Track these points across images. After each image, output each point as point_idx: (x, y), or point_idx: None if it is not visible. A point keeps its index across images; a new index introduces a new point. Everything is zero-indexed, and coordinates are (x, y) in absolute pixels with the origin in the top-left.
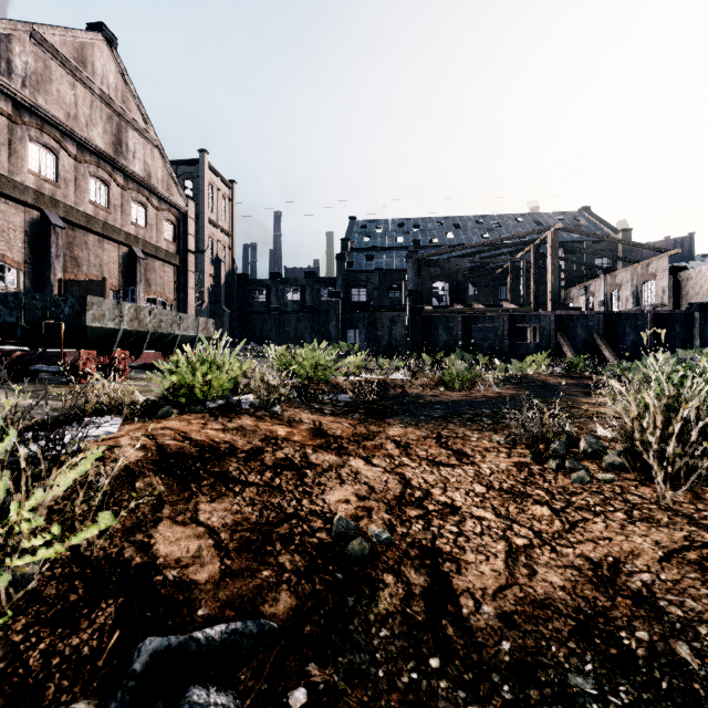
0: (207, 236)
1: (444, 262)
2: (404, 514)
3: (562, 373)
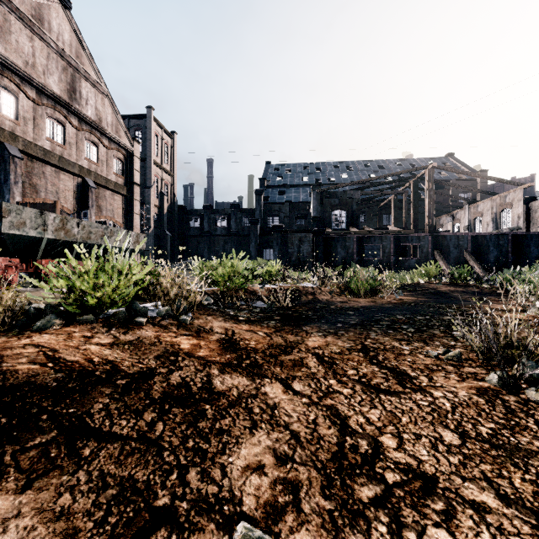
0: (153, 175)
1: (341, 194)
2: (352, 499)
3: (449, 282)
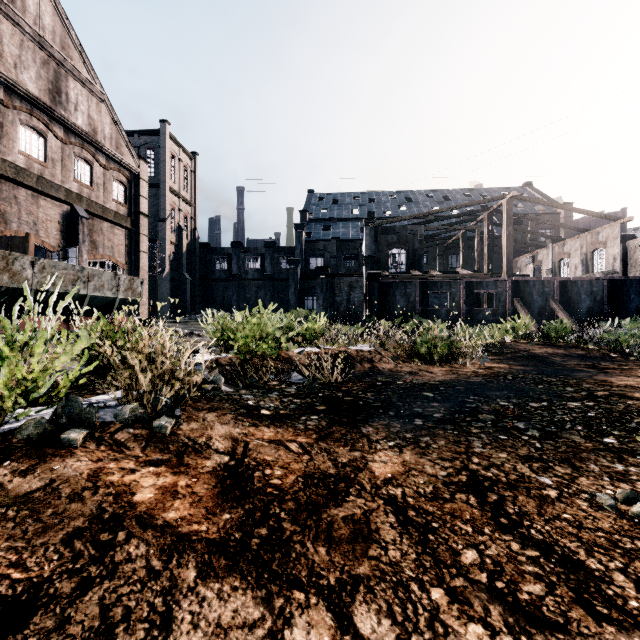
0: (168, 204)
1: (400, 229)
2: None
3: (543, 341)
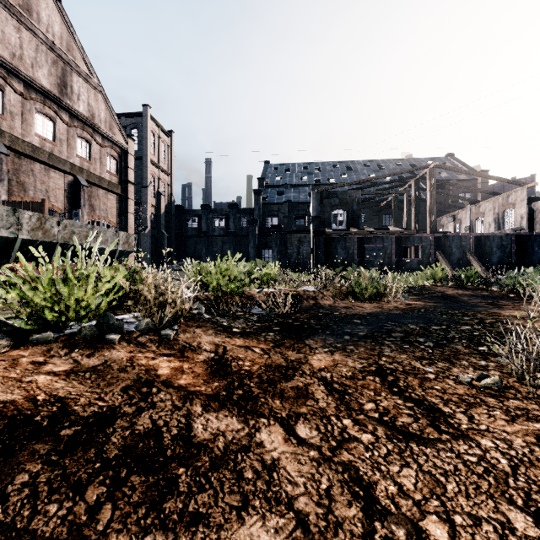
0: (149, 174)
1: (341, 194)
2: None
3: (455, 285)
